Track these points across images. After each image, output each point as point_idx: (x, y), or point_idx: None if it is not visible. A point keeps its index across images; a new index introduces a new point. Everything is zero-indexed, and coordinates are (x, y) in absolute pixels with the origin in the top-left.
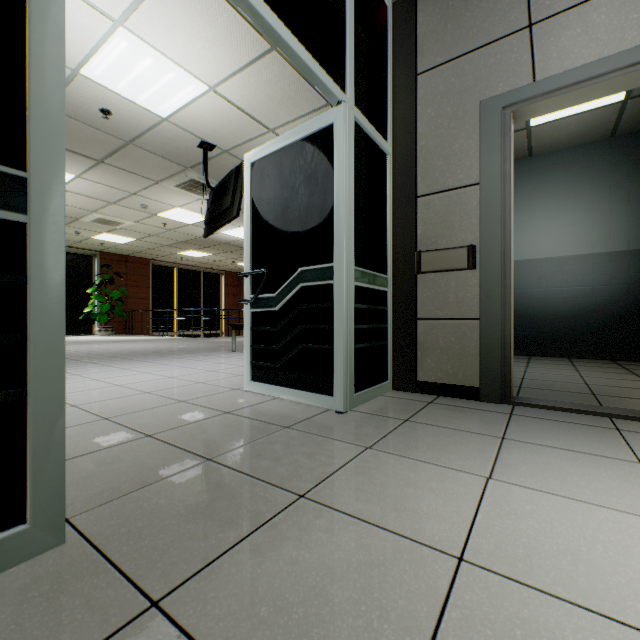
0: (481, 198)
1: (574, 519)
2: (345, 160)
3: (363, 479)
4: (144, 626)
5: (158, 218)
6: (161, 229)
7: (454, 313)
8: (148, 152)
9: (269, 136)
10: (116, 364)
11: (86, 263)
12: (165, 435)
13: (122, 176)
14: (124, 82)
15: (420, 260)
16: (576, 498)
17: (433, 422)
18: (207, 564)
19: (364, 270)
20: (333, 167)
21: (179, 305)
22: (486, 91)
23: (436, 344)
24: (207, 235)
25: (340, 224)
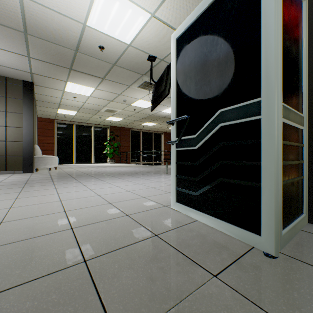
0: None
1: None
2: None
3: None
4: None
5: (131, 106)
6: (133, 112)
7: None
8: (123, 69)
9: None
10: (106, 179)
11: (104, 131)
12: (97, 264)
13: (113, 85)
14: (107, 25)
15: None
16: None
17: None
18: None
19: (287, 106)
20: None
21: (142, 149)
22: None
23: None
24: (152, 109)
25: (270, 53)
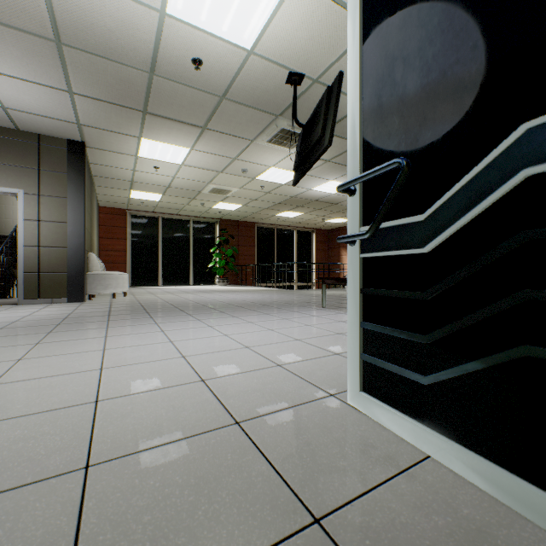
0: None
1: None
2: None
3: None
4: None
5: (257, 181)
6: (260, 193)
7: None
8: (240, 105)
9: None
10: (207, 318)
11: (210, 229)
12: None
13: (223, 141)
14: (205, 8)
15: None
16: None
17: None
18: None
19: None
20: None
21: (277, 260)
22: None
23: None
24: (296, 182)
25: None
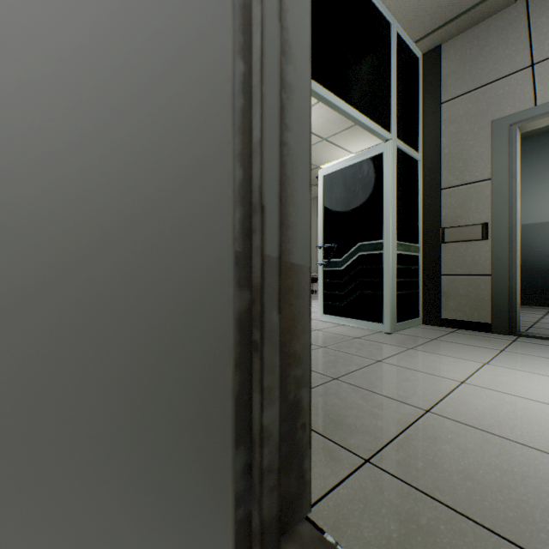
0: (492, 189)
1: (531, 379)
2: (391, 176)
3: (410, 358)
4: (336, 382)
5: None
6: None
7: (471, 271)
8: None
9: (322, 143)
10: None
11: None
12: None
13: None
14: None
15: (444, 234)
16: (538, 373)
17: (453, 341)
18: (348, 373)
19: (402, 243)
20: (382, 180)
21: None
22: (496, 113)
23: (456, 292)
24: None
25: (387, 216)
